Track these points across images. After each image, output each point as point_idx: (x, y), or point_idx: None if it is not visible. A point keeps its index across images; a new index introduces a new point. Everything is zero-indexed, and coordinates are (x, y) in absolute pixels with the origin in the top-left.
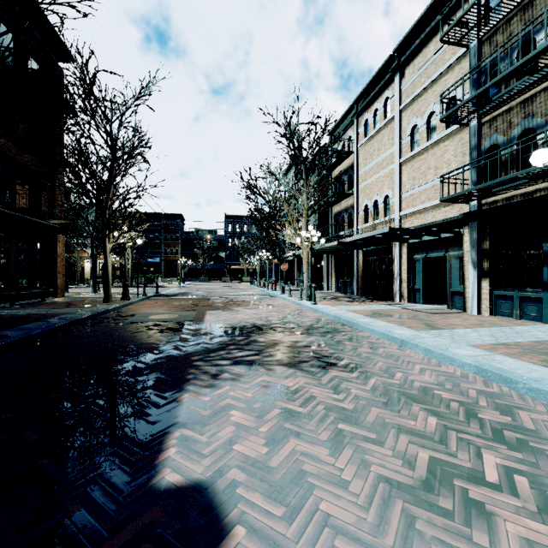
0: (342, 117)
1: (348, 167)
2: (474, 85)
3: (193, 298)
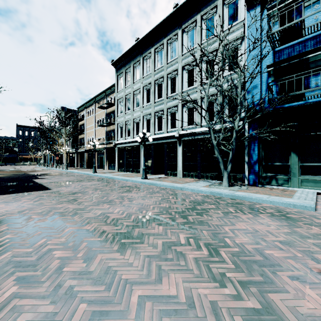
0: (81, 106)
1: (83, 123)
2: (106, 119)
3: (13, 170)
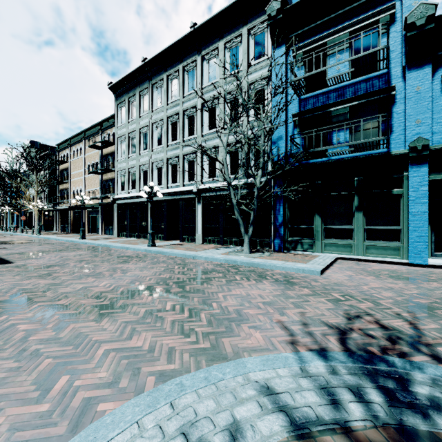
0: (63, 142)
1: (67, 168)
2: (101, 163)
3: None
